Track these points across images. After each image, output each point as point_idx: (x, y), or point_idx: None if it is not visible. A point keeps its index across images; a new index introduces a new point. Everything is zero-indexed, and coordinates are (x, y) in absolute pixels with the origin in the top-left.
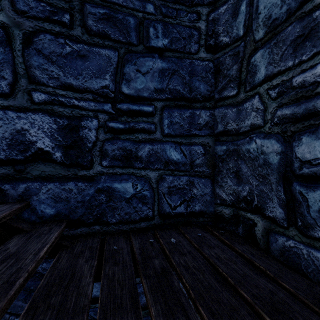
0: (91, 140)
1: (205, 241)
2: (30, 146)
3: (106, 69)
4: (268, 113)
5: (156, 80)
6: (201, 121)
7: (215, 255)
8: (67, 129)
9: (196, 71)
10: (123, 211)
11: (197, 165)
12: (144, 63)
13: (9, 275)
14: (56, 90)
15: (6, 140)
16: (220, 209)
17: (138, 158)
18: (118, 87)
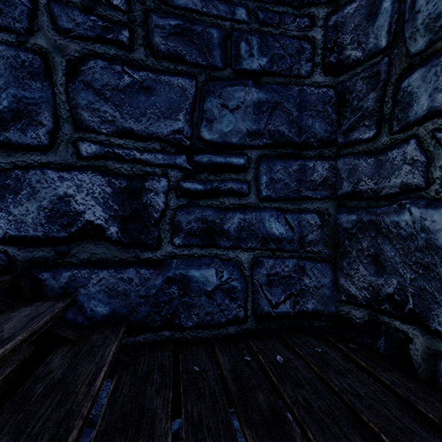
0: (159, 208)
1: (329, 362)
2: (76, 218)
3: (179, 105)
4: (434, 168)
5: (249, 118)
6: (316, 177)
7: (349, 388)
8: (126, 193)
9: (308, 102)
10: (203, 310)
11: (309, 242)
12: (232, 94)
13: (56, 423)
14: (110, 138)
15: (44, 211)
16: (346, 310)
17: (224, 233)
18: (195, 131)
